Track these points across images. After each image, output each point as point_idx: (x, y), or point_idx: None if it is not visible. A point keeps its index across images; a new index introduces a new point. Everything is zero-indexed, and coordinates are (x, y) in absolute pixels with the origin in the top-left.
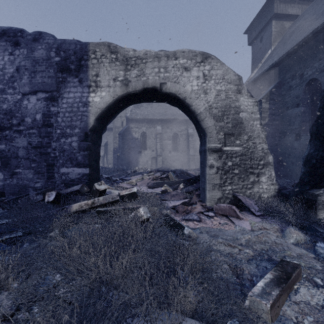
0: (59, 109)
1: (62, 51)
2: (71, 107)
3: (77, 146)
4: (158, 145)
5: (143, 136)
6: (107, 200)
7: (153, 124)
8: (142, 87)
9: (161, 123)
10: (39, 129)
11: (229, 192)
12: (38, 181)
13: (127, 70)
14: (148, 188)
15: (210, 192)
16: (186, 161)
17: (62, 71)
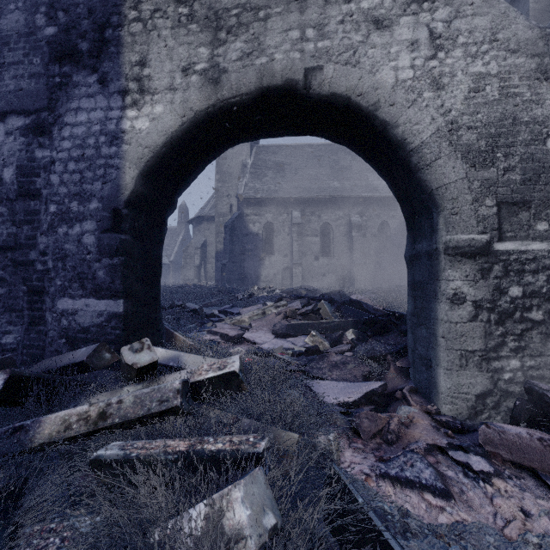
0: (54, 153)
1: (61, 11)
2: (81, 146)
3: (95, 244)
4: (294, 246)
5: (267, 230)
6: (143, 408)
7: (286, 207)
8: (257, 85)
9: (301, 206)
10: (10, 204)
11: (512, 376)
12: (10, 331)
13: (218, 43)
14: (274, 337)
15: (452, 375)
16: (347, 275)
17: (60, 58)
